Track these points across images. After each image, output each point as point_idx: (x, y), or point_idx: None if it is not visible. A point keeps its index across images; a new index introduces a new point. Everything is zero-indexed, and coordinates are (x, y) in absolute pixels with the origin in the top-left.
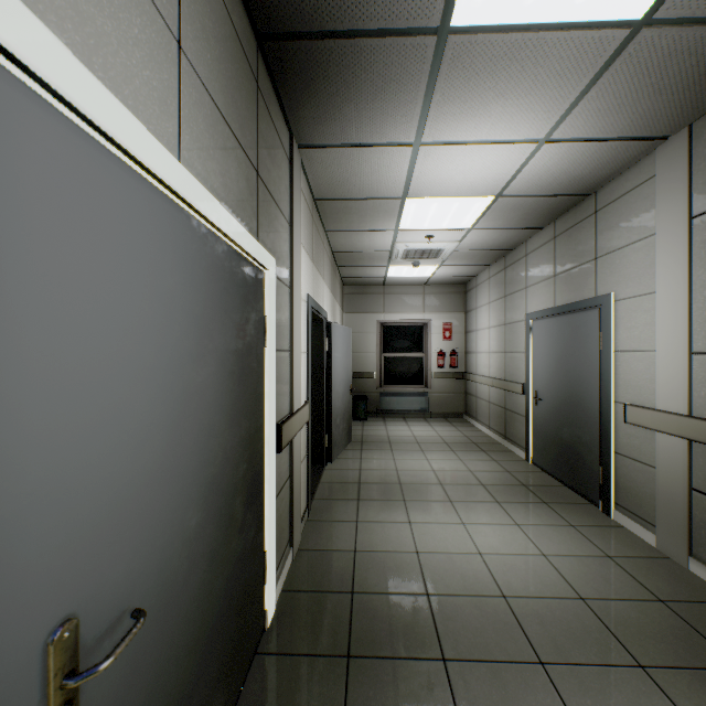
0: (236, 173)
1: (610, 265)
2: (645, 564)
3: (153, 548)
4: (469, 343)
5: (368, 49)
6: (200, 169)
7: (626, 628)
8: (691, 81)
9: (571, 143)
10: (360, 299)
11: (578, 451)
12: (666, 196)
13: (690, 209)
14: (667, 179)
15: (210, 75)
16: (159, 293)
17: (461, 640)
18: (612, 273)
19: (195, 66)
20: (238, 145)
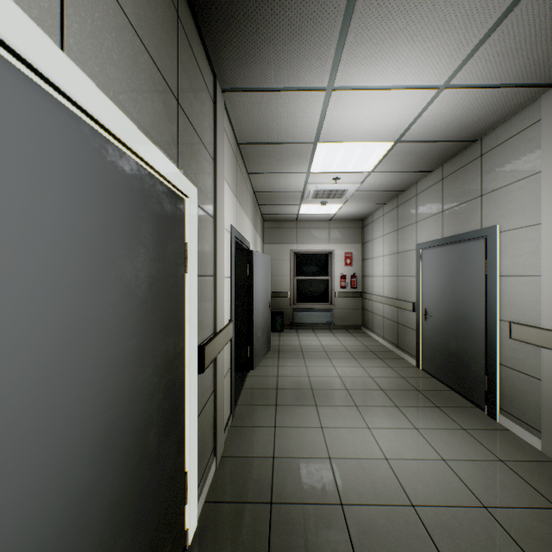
0: (150, 93)
1: (495, 201)
2: (535, 468)
3: (6, 545)
4: (366, 268)
5: None
6: (97, 70)
7: (531, 540)
8: None
9: (468, 90)
10: (277, 232)
11: (465, 361)
12: None
13: None
14: None
15: None
16: (18, 205)
17: None
18: (497, 207)
19: None
20: (153, 64)
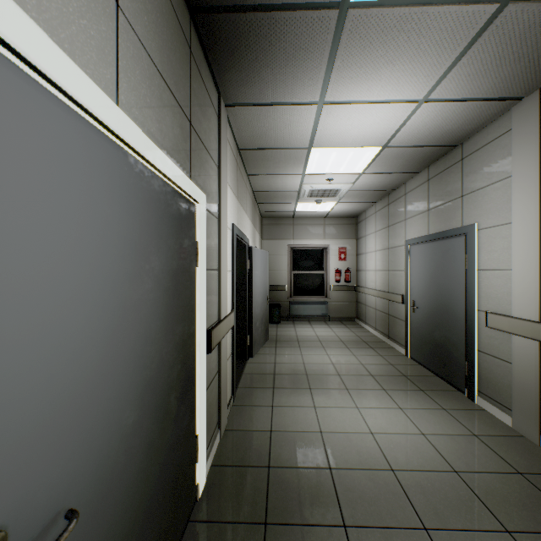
0: (171, 121)
1: (474, 201)
2: (505, 441)
3: (90, 449)
4: (359, 263)
5: (282, 21)
6: (137, 114)
7: (493, 497)
8: None
9: (445, 103)
10: (274, 229)
11: (448, 349)
12: (521, 146)
13: (540, 155)
14: (522, 131)
15: (147, 35)
16: (96, 220)
17: (358, 508)
18: (476, 207)
19: (133, 24)
20: (173, 97)
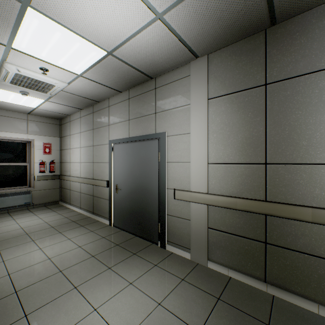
0: None
1: (164, 117)
2: (196, 274)
3: None
4: (64, 156)
5: None
6: None
7: None
8: (230, 23)
9: (169, 31)
10: None
11: (145, 216)
12: (197, 86)
13: (208, 94)
14: (197, 78)
15: None
16: None
17: None
18: (166, 121)
19: None
20: None
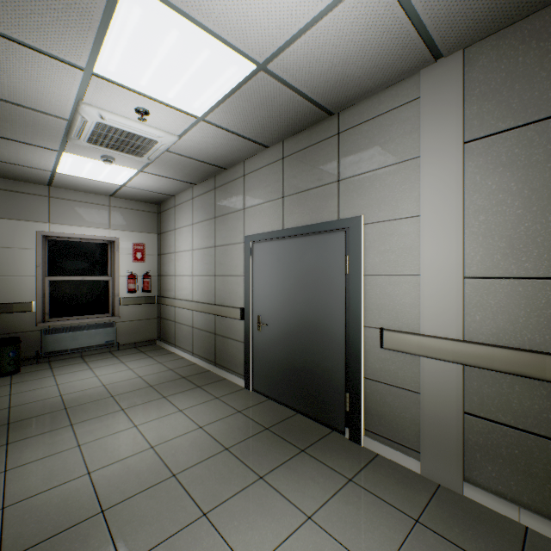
0: None
1: (358, 187)
2: (443, 511)
3: None
4: (165, 266)
5: None
6: None
7: None
8: None
9: (393, 1)
10: (5, 198)
11: (317, 377)
12: (436, 119)
13: (463, 133)
14: (437, 101)
15: None
16: None
17: None
18: (361, 195)
19: None
20: None
